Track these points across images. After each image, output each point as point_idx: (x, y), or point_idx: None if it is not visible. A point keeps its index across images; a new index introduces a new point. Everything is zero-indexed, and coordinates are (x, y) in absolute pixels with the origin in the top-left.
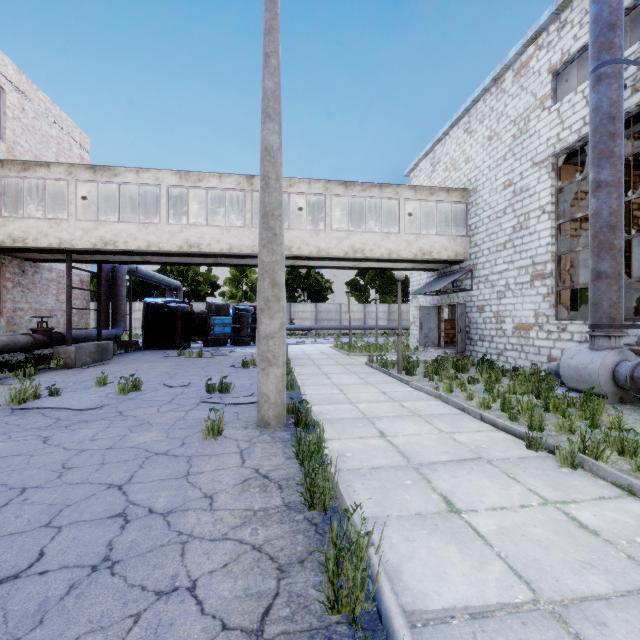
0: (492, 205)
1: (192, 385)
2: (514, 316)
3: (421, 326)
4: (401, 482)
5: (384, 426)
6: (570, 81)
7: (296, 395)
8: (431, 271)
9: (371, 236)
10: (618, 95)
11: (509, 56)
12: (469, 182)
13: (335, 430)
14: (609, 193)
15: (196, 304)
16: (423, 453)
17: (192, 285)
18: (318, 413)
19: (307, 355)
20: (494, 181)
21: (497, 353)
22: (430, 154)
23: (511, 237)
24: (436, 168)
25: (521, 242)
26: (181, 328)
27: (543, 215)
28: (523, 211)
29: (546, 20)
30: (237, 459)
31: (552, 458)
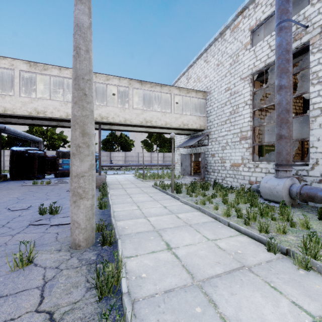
0: (219, 100)
1: (31, 208)
2: (231, 159)
3: (181, 164)
4: (192, 311)
5: (169, 237)
6: (257, 38)
7: (107, 212)
8: (187, 135)
9: (156, 113)
10: (290, 39)
11: (228, 21)
12: (207, 88)
13: (133, 245)
14: (286, 92)
15: (52, 151)
16: (202, 266)
17: (50, 140)
18: (121, 228)
19: (119, 181)
20: (220, 88)
21: (221, 179)
22: (186, 73)
23: (229, 117)
24: (189, 81)
25: (234, 120)
26: (38, 166)
27: (246, 106)
28: (235, 103)
29: (248, 2)
30: (35, 298)
31: (287, 259)
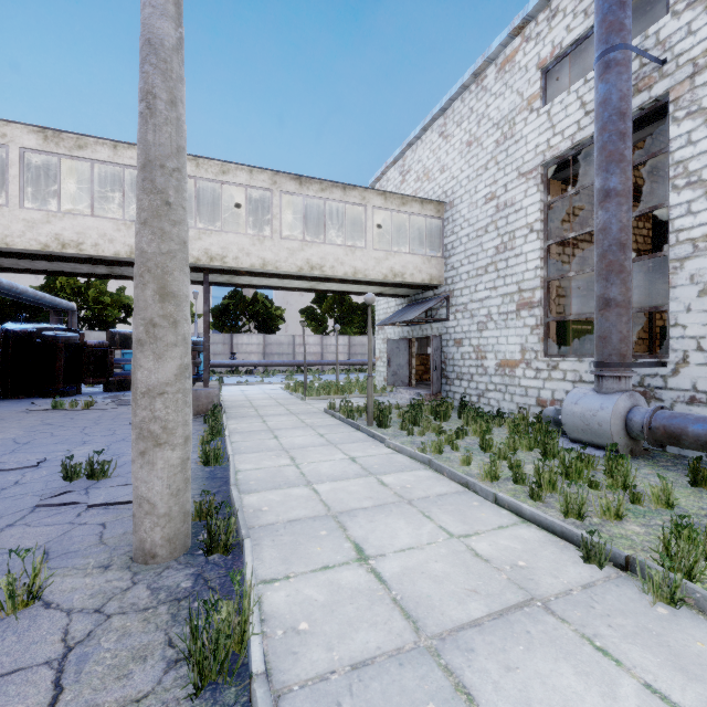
0: (472, 222)
1: (46, 464)
2: (497, 351)
3: (389, 362)
4: None
5: (362, 532)
6: (554, 87)
7: (222, 473)
8: (401, 298)
9: (332, 249)
10: (628, 88)
11: (492, 47)
12: (445, 194)
13: (280, 553)
14: (619, 204)
15: (100, 333)
16: (437, 600)
17: (95, 308)
18: (253, 511)
19: (249, 401)
20: (474, 194)
21: (477, 394)
22: (399, 161)
23: (494, 259)
24: (406, 178)
25: (505, 265)
26: (65, 366)
27: (531, 234)
28: (508, 229)
29: (536, 5)
30: (41, 692)
31: (628, 580)
